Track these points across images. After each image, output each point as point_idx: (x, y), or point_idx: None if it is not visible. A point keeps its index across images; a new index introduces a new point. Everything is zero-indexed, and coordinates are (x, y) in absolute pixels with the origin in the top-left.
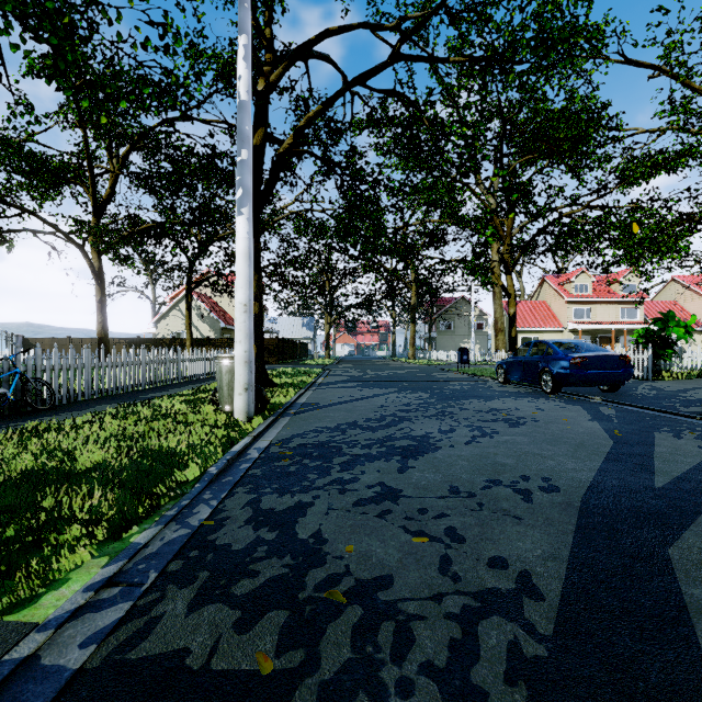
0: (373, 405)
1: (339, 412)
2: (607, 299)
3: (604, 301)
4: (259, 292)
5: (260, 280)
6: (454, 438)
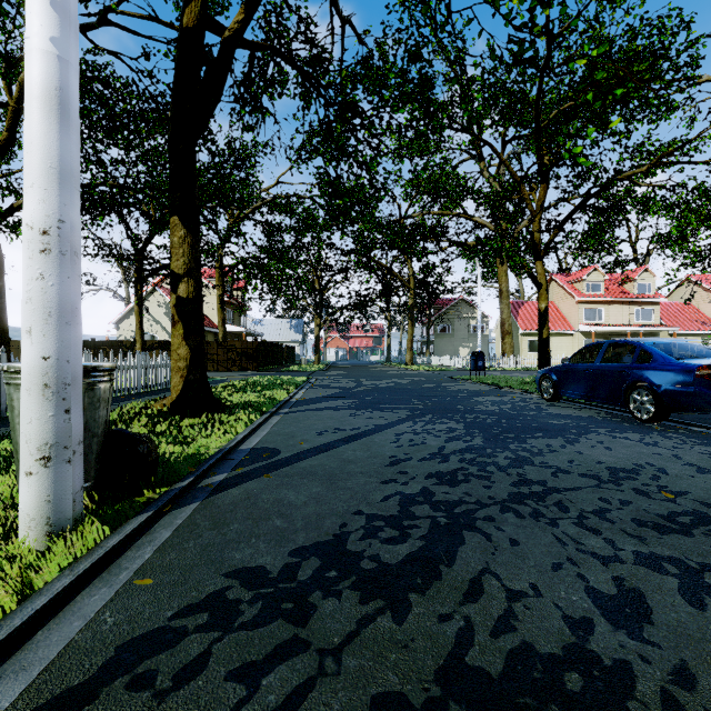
0: (377, 456)
1: (308, 487)
2: (621, 300)
3: (618, 301)
4: (194, 263)
5: (197, 244)
6: (709, 683)
